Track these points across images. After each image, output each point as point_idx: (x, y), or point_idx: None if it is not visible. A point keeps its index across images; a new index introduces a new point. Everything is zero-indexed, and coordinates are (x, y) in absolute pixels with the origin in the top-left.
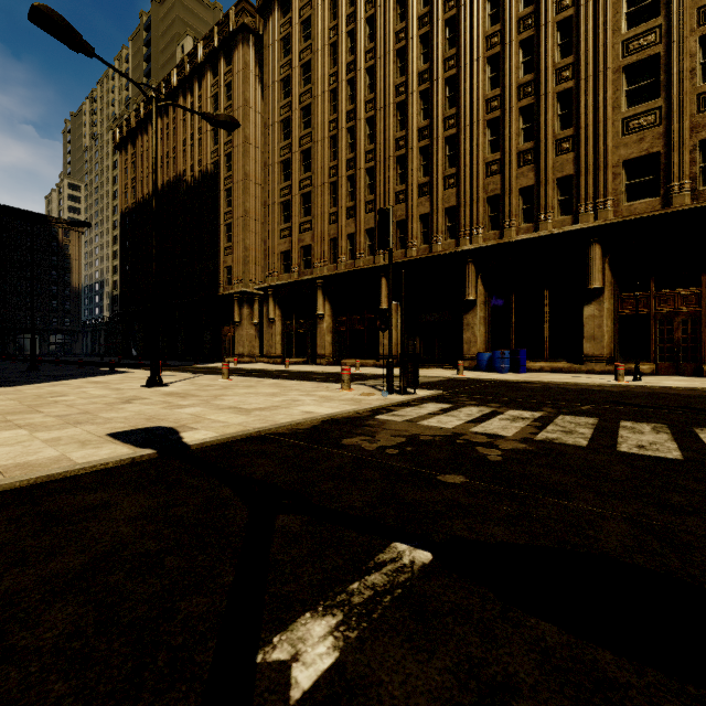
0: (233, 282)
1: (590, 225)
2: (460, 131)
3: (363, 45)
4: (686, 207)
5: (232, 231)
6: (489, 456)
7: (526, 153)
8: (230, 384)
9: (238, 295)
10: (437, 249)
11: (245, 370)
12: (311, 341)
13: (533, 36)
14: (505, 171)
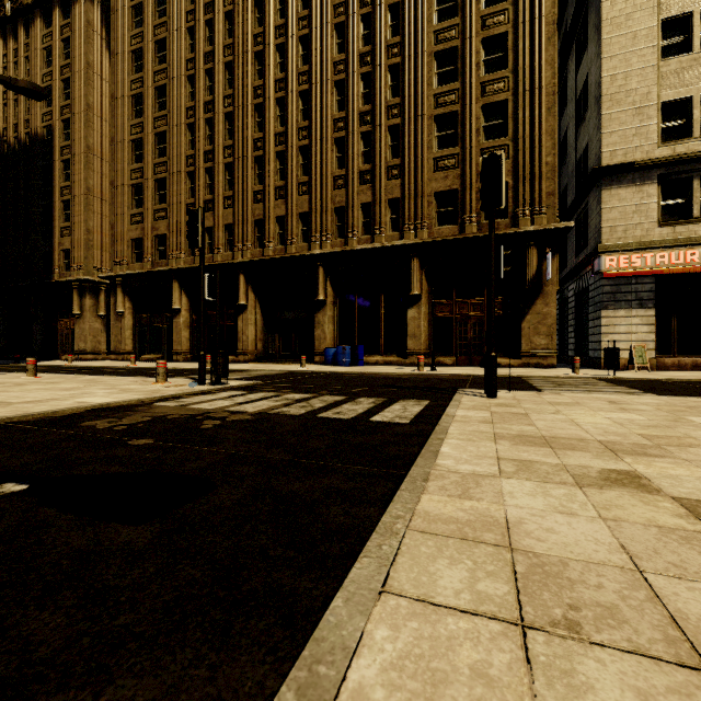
0: (72, 268)
1: (411, 242)
2: (312, 144)
3: (222, 39)
4: (473, 235)
5: (70, 209)
6: (204, 425)
7: (366, 174)
8: (29, 381)
9: (79, 283)
10: (292, 251)
11: (77, 367)
12: (167, 336)
13: (371, 73)
14: (349, 186)
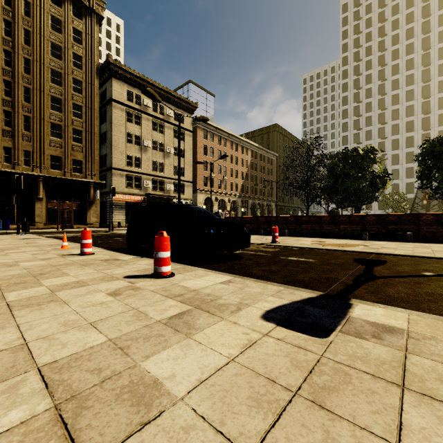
0: None
1: (40, 174)
2: None
3: None
4: (70, 178)
5: None
6: None
7: (7, 132)
8: None
9: None
10: None
11: None
12: None
13: (11, 82)
14: None
